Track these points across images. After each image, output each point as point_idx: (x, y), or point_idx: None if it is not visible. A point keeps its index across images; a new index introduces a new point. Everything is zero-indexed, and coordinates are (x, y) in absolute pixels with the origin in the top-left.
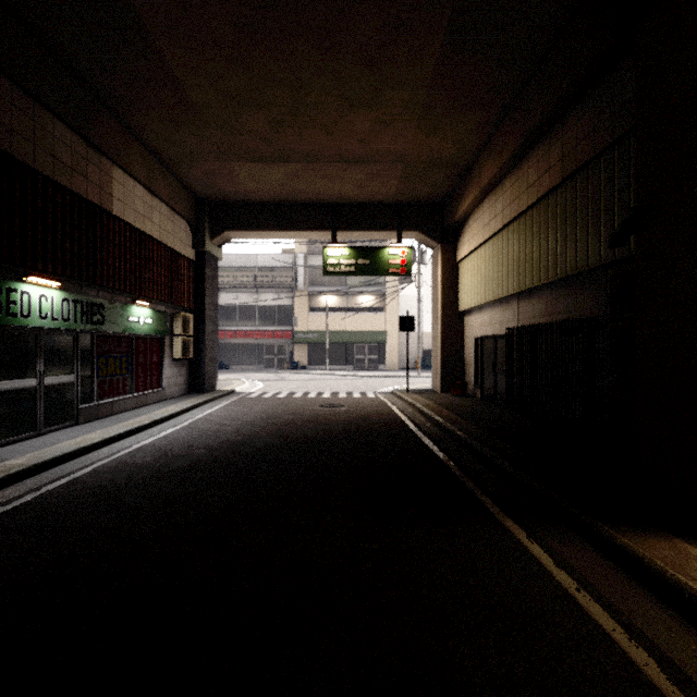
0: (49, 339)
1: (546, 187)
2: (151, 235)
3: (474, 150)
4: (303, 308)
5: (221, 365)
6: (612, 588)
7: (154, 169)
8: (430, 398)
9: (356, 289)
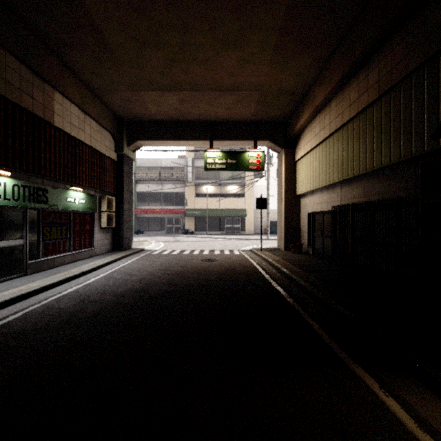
0: (3, 213)
1: (365, 103)
2: (84, 142)
3: (309, 81)
4: (191, 194)
5: (138, 231)
6: None
7: (85, 95)
8: (277, 254)
9: (226, 181)
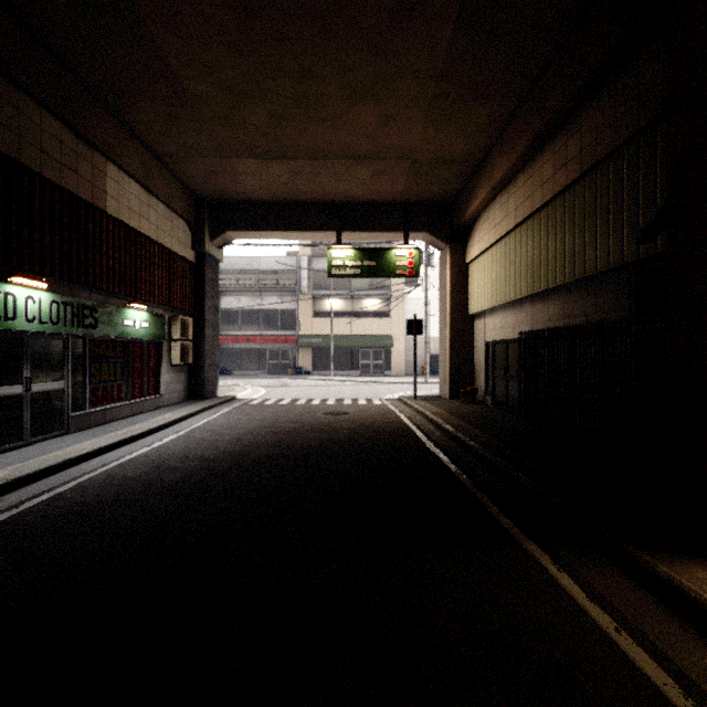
0: (37, 343)
1: (562, 183)
2: (148, 235)
3: (485, 146)
4: (307, 312)
5: (223, 370)
6: (656, 628)
7: (150, 166)
8: (439, 405)
9: (362, 292)
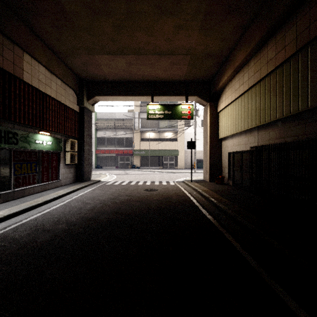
0: None
1: (282, 59)
2: (50, 95)
3: (231, 46)
4: (138, 139)
5: (98, 166)
6: None
7: (51, 58)
8: (204, 185)
9: (164, 129)
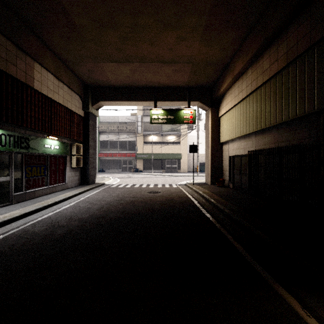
0: None
1: (275, 70)
2: (58, 102)
3: (230, 55)
4: (140, 142)
5: (101, 170)
6: None
7: (59, 66)
8: (206, 187)
9: (166, 133)
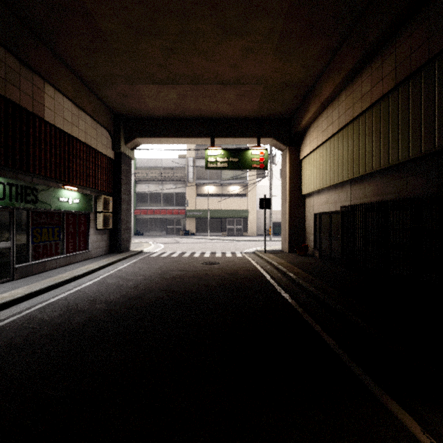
0: None
1: (379, 94)
2: (78, 138)
3: (316, 74)
4: (192, 194)
5: (138, 232)
6: None
7: (79, 89)
8: (282, 257)
9: (228, 181)
